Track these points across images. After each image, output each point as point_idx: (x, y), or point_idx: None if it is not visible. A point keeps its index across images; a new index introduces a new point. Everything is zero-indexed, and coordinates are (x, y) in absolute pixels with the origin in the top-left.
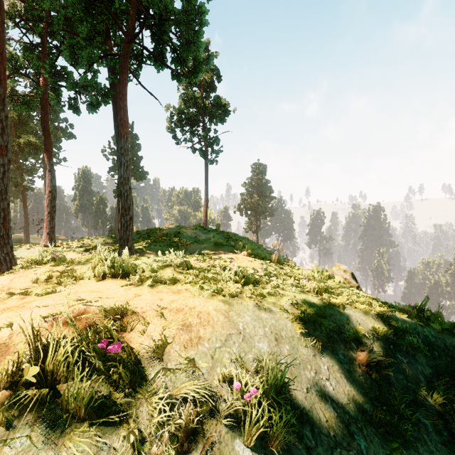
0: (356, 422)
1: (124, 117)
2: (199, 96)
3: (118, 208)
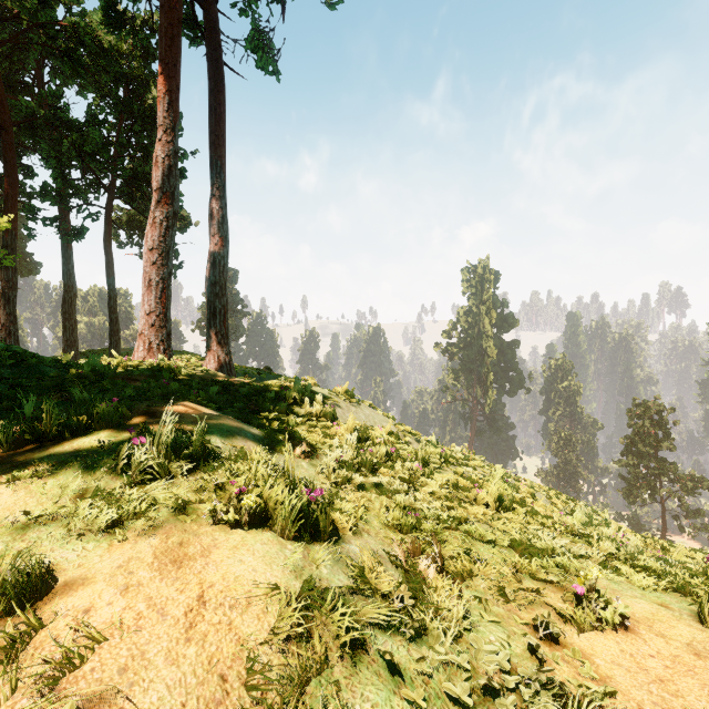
0: None
1: (112, 261)
2: None
3: (64, 326)
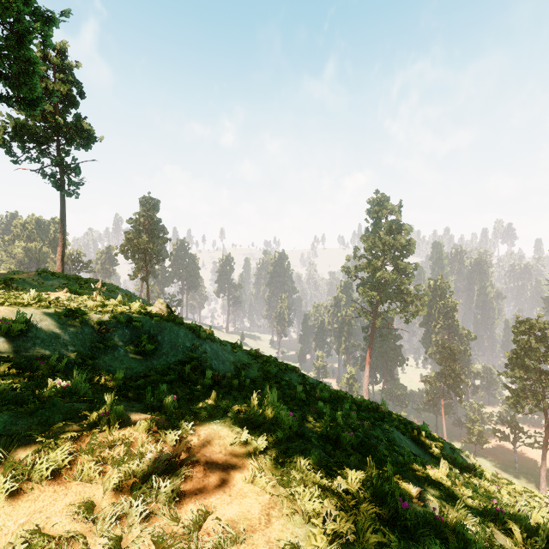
0: (74, 345)
1: None
2: (50, 110)
3: None
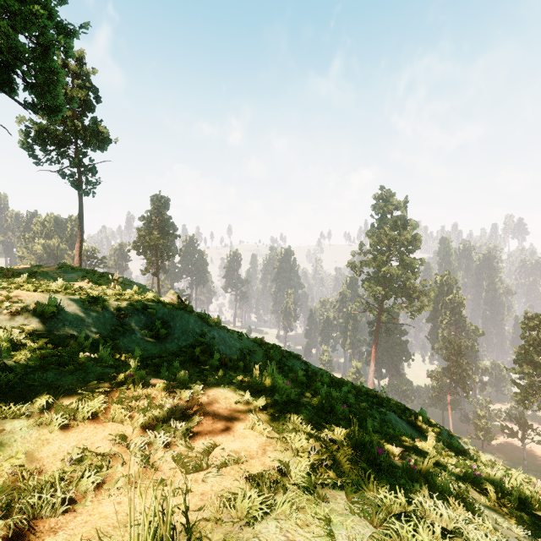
0: (97, 328)
1: None
2: (69, 114)
3: None
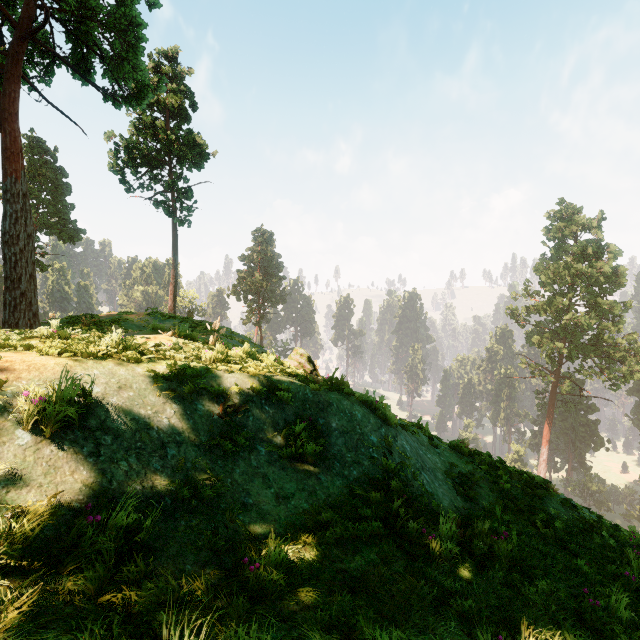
0: (178, 443)
1: (12, 147)
2: (162, 126)
3: None
